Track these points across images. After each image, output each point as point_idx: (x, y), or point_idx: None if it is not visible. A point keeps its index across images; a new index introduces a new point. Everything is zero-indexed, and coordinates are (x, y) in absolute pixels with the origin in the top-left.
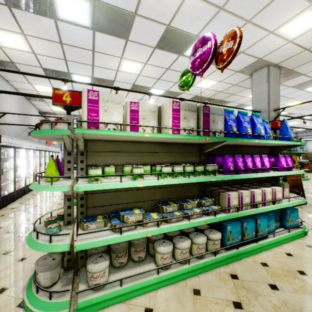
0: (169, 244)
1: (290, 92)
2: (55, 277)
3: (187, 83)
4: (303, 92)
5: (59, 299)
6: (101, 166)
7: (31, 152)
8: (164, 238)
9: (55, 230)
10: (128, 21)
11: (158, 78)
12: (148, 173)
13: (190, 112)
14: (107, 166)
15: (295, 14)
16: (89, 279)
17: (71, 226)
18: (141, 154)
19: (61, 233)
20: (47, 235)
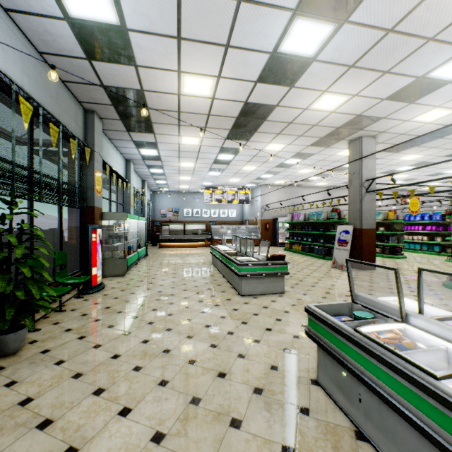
0: None
1: None
2: None
3: None
4: None
5: None
6: None
7: None
8: None
9: None
10: (411, 179)
11: None
12: None
13: None
14: None
15: None
16: None
17: None
18: None
19: None
20: None
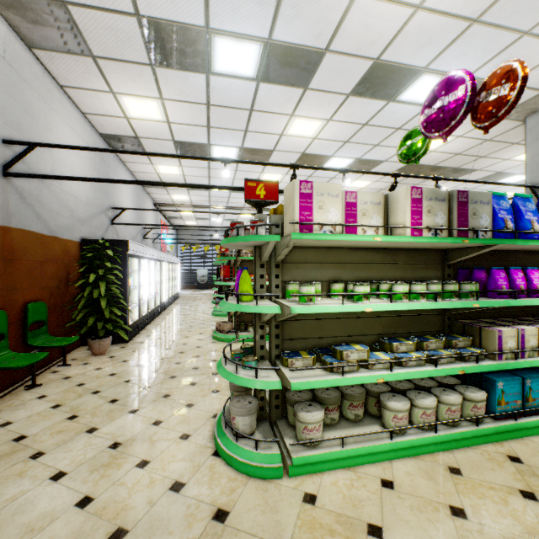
0: (404, 399)
1: None
2: (253, 425)
3: (415, 151)
4: None
5: (267, 451)
6: (300, 283)
7: (152, 264)
8: (390, 392)
9: (253, 364)
10: (313, 61)
11: (346, 140)
12: (378, 293)
13: (438, 202)
14: (313, 283)
15: None
16: (300, 431)
17: (266, 362)
18: (353, 266)
19: (270, 367)
20: (244, 370)
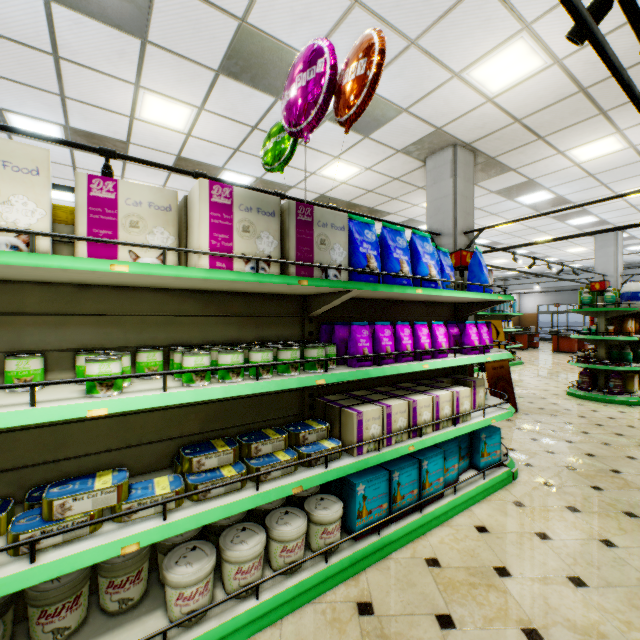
0: (207, 554)
1: (493, 202)
2: None
3: (279, 154)
4: (514, 204)
5: None
6: (3, 355)
7: None
8: (200, 535)
9: None
10: None
11: (236, 147)
12: (131, 376)
13: (263, 216)
14: (14, 358)
15: (497, 44)
16: None
17: None
18: (141, 320)
19: None
20: None
